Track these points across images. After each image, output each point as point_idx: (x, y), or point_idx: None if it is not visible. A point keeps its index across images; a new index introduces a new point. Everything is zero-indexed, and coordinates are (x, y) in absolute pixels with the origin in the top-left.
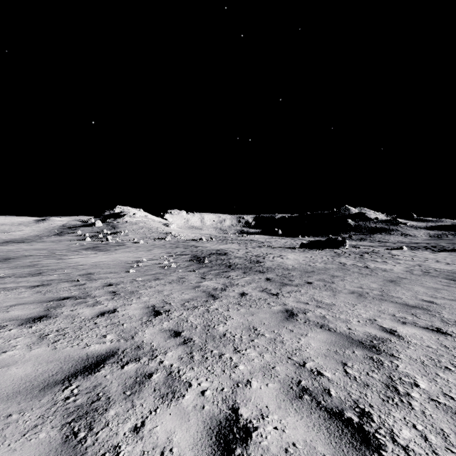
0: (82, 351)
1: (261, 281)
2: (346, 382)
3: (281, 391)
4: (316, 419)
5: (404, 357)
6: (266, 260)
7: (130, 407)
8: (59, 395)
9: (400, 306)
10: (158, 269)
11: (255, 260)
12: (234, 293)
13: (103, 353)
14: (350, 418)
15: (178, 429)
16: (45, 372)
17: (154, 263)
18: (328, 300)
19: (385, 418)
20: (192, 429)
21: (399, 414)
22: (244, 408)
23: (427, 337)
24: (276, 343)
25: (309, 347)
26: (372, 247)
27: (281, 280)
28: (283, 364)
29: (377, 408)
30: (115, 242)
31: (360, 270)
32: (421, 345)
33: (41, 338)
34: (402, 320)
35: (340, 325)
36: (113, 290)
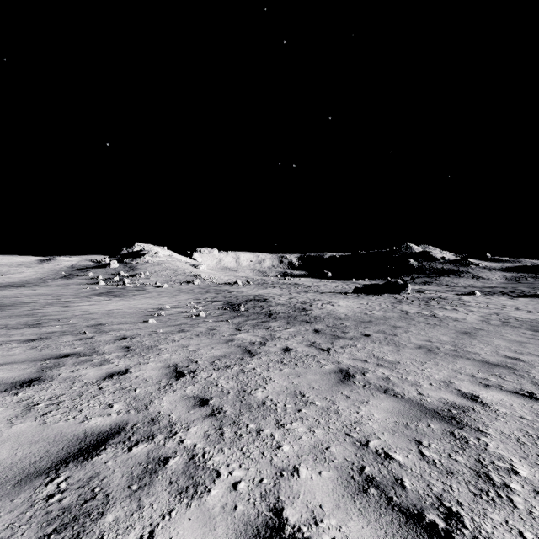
0: (79, 427)
1: (308, 333)
2: (423, 469)
3: (339, 482)
4: (388, 524)
5: (493, 432)
6: (313, 307)
7: (135, 509)
8: (40, 491)
9: (480, 363)
10: (184, 319)
11: (300, 307)
12: (276, 348)
13: (106, 430)
14: (433, 523)
15: None
16: (25, 457)
17: (180, 312)
18: (391, 356)
19: (481, 522)
20: None
21: (498, 515)
22: (290, 509)
23: (519, 404)
24: (329, 413)
25: (372, 419)
26: (438, 292)
27: (333, 332)
28: (339, 443)
29: (468, 507)
30: (134, 286)
31: (426, 319)
32: (512, 416)
33: (28, 409)
34: (484, 382)
35: (408, 390)
36: (127, 345)
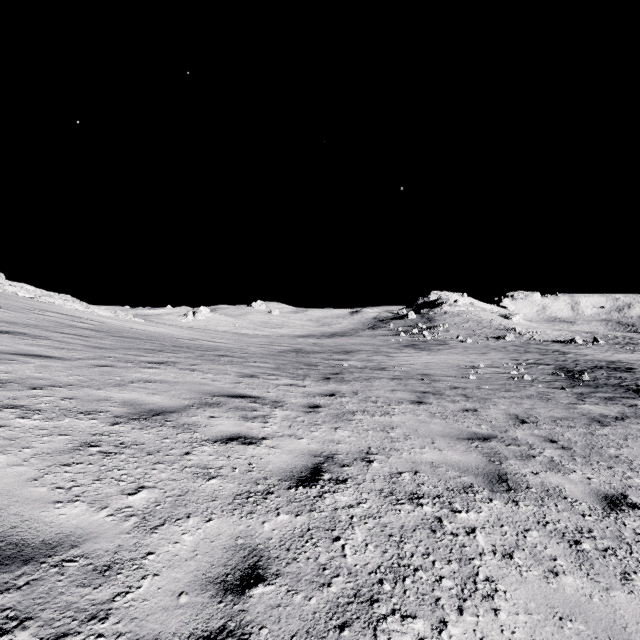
0: (468, 429)
1: None
2: None
3: None
4: None
5: None
6: None
7: (523, 464)
8: (470, 444)
9: None
10: (505, 380)
11: None
12: None
13: (485, 434)
14: None
15: (567, 484)
16: (451, 432)
17: (497, 372)
18: None
19: None
20: (580, 488)
21: None
22: (634, 497)
23: None
24: None
25: None
26: None
27: None
28: None
29: None
30: (434, 340)
31: None
32: None
33: (432, 414)
34: None
35: None
36: (463, 393)
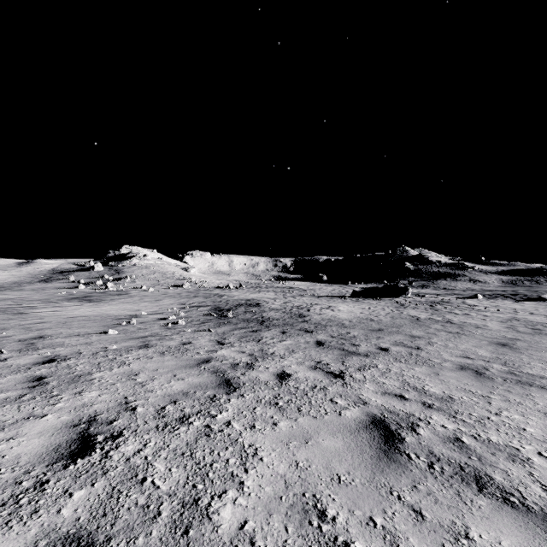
0: None
1: (309, 346)
2: None
3: None
4: None
5: None
6: (311, 313)
7: None
8: None
9: None
10: (157, 328)
11: (297, 313)
12: (268, 373)
13: None
14: None
15: None
16: None
17: (156, 319)
18: (434, 386)
19: None
20: None
21: None
22: None
23: None
24: None
25: None
26: (439, 296)
27: (340, 344)
28: None
29: None
30: (117, 290)
31: (444, 327)
32: None
33: None
34: None
35: (517, 476)
36: (44, 373)
